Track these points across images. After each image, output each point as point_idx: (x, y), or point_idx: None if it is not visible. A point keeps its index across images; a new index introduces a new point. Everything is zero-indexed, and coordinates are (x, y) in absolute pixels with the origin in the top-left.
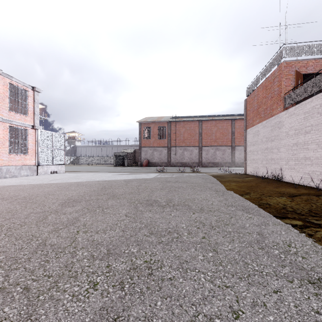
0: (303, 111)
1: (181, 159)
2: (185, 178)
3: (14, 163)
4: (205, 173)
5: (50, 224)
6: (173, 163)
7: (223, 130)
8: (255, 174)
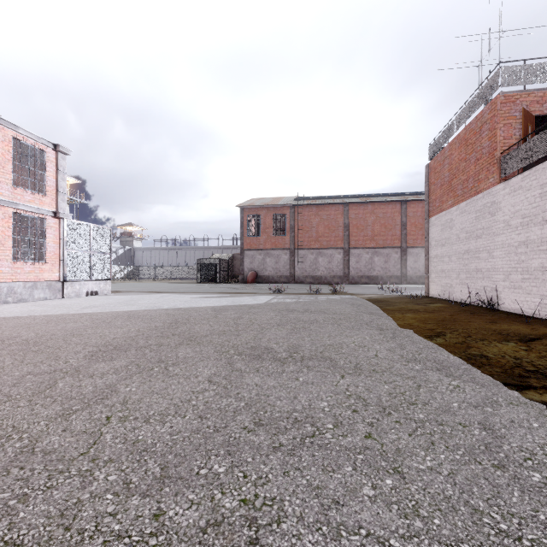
0: (539, 183)
1: (313, 270)
2: (321, 305)
3: (22, 278)
4: (355, 296)
5: (56, 400)
6: (300, 278)
7: (385, 219)
8: (445, 297)
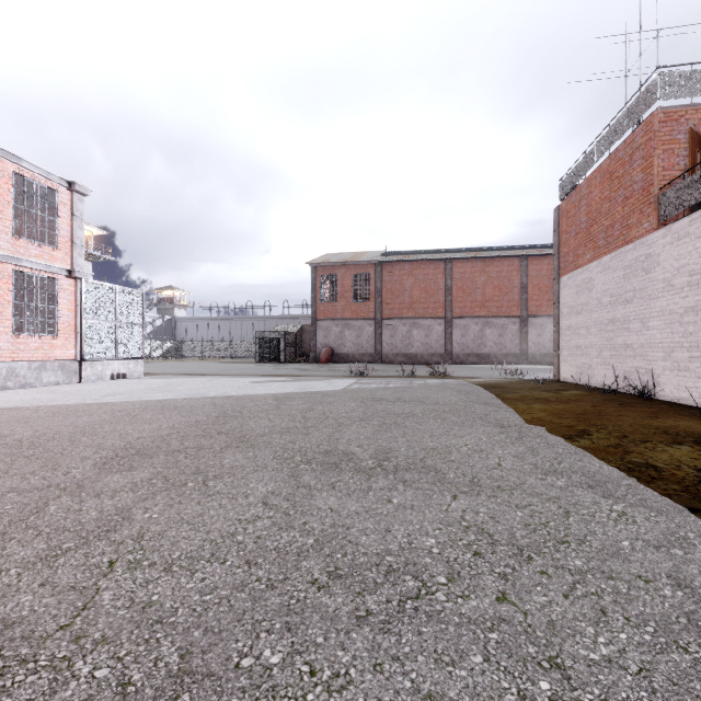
0: None
1: (405, 346)
2: (418, 392)
3: (27, 356)
4: (462, 380)
5: (41, 533)
6: (388, 356)
7: (500, 280)
8: (582, 381)
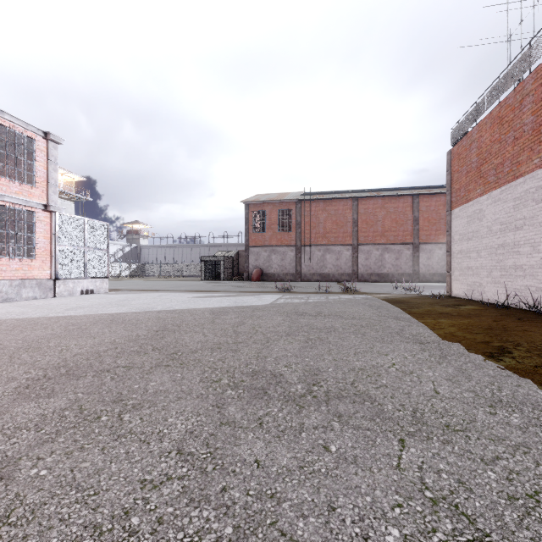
0: None
1: (320, 267)
2: (334, 306)
3: (8, 276)
4: (369, 295)
5: None
6: (306, 275)
7: (396, 214)
8: (472, 297)
